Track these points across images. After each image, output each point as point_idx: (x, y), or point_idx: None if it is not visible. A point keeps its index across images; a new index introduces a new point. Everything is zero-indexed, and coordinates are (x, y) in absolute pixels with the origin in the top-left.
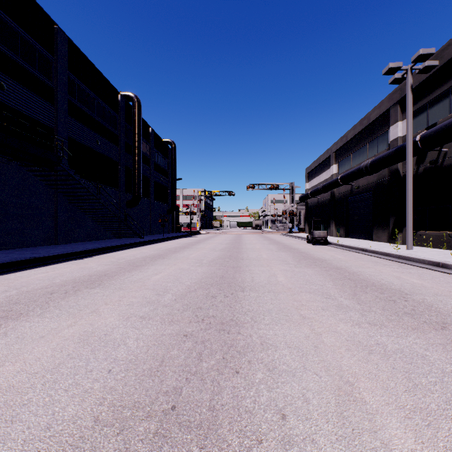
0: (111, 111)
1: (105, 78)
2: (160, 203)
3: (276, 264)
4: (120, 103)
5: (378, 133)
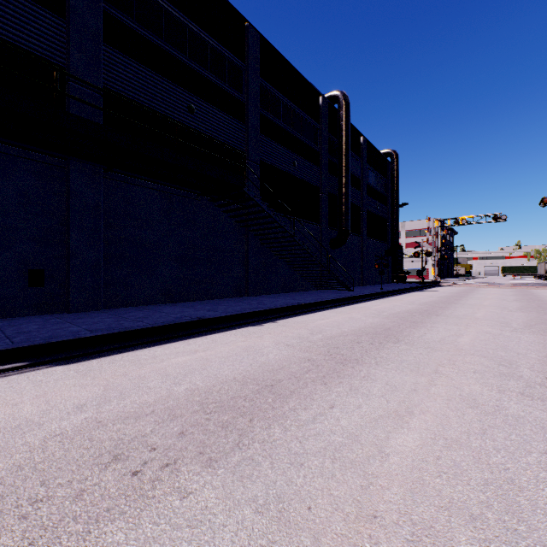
0: (311, 120)
1: (303, 78)
2: (375, 240)
3: None
4: (322, 108)
5: None
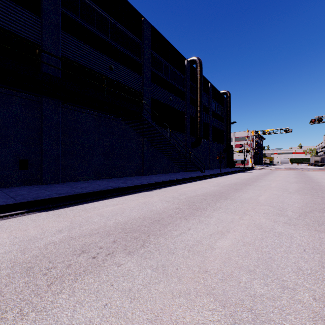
0: (180, 74)
1: (175, 50)
2: (217, 143)
3: None
4: (186, 67)
5: None
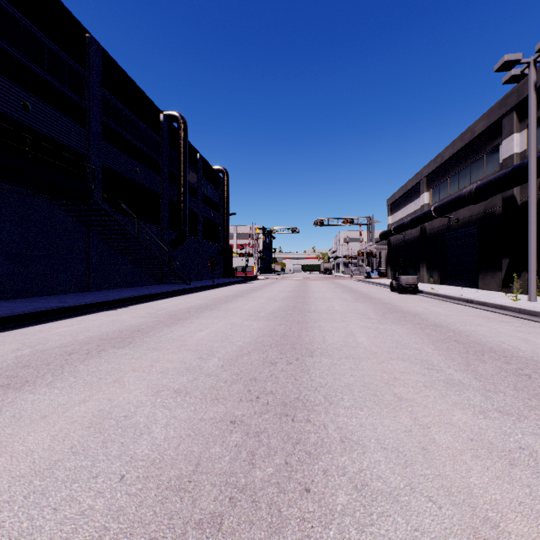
0: (153, 134)
1: (145, 95)
2: (210, 242)
3: (353, 319)
4: (163, 124)
5: (486, 149)
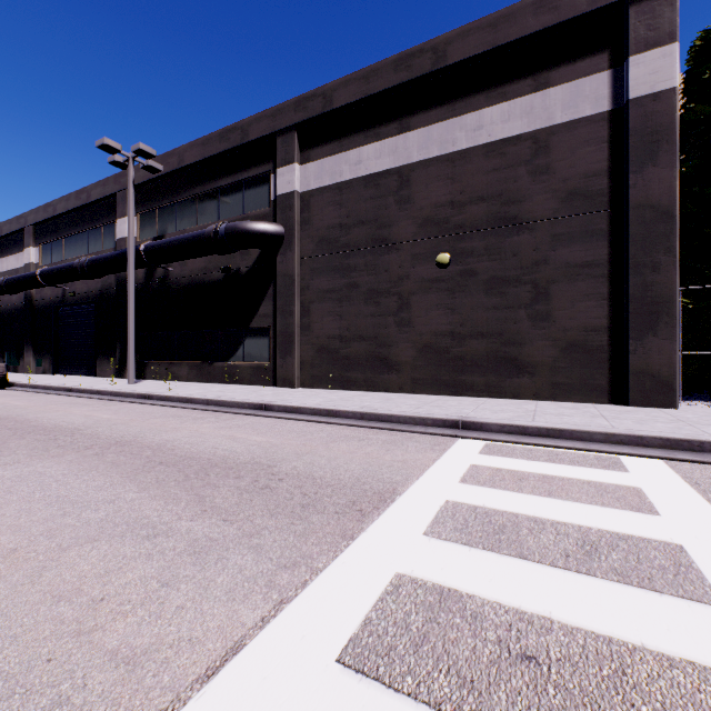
0: None
1: None
2: None
3: None
4: None
5: (104, 221)
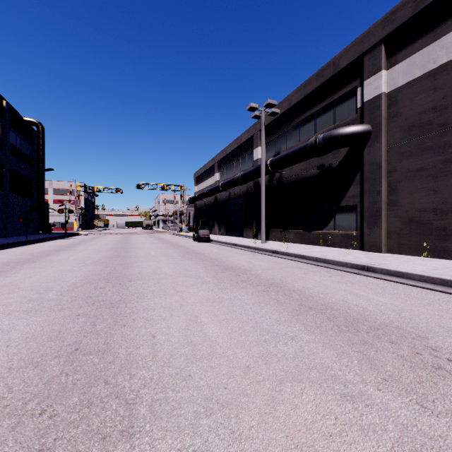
0: None
1: None
2: (20, 197)
3: (163, 259)
4: None
5: (247, 152)
